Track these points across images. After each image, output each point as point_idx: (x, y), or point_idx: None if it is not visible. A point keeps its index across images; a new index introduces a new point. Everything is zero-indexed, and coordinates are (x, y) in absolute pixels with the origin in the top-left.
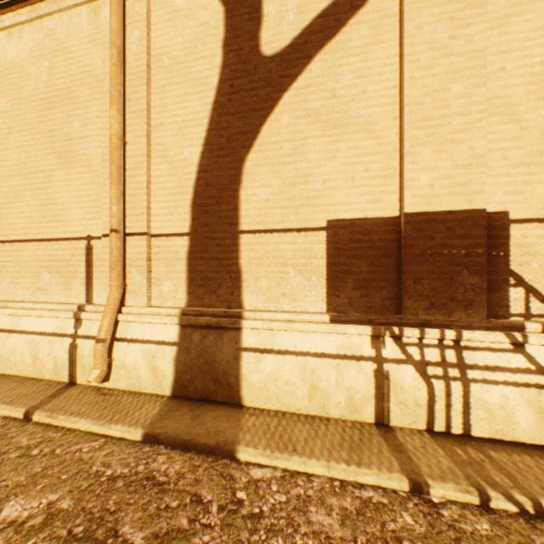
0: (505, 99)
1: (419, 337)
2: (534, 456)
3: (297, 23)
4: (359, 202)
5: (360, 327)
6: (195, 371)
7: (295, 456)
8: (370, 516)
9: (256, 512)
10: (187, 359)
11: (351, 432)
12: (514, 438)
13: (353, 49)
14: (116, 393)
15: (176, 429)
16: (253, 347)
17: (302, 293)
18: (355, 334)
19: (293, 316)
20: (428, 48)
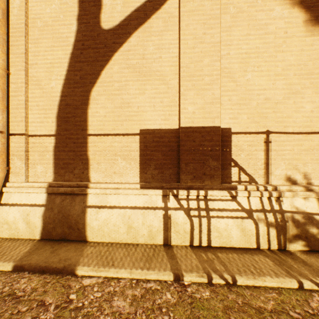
0: (229, 69)
1: (187, 195)
2: (238, 253)
3: (123, 12)
4: (158, 120)
5: (156, 191)
6: (56, 222)
7: (112, 268)
8: (148, 297)
9: (79, 306)
10: (51, 215)
11: (149, 250)
12: (231, 245)
13: (154, 32)
14: (0, 240)
15: (38, 260)
16: (94, 205)
17: (125, 172)
18: (154, 195)
19: (119, 185)
20: (192, 37)
